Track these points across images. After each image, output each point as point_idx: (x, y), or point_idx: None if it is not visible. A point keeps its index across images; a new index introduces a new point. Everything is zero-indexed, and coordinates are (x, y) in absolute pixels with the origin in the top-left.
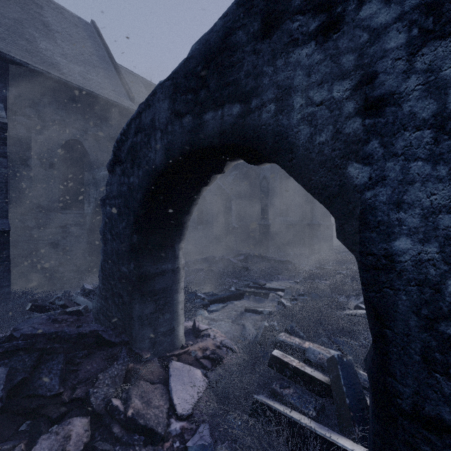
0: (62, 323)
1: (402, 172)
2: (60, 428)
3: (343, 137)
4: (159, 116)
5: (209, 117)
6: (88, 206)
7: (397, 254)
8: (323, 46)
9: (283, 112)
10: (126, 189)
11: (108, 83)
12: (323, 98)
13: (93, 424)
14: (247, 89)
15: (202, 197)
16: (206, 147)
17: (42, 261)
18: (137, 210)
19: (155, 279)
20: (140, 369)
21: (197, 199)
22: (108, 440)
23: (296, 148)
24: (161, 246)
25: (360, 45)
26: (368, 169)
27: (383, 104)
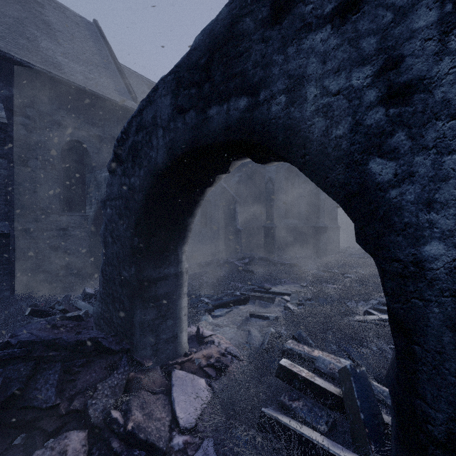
0: (61, 328)
1: (434, 167)
2: (56, 442)
3: (364, 130)
4: (161, 113)
5: (214, 112)
6: (90, 208)
7: (428, 260)
8: (340, 30)
9: (295, 104)
10: (127, 190)
11: (110, 83)
12: (340, 87)
13: (91, 438)
14: (255, 80)
15: (206, 199)
16: (210, 144)
17: (43, 264)
18: (138, 212)
19: (157, 284)
20: (141, 378)
21: (201, 200)
22: (106, 455)
23: (309, 143)
24: (164, 250)
25: (383, 26)
26: (393, 164)
27: (411, 91)
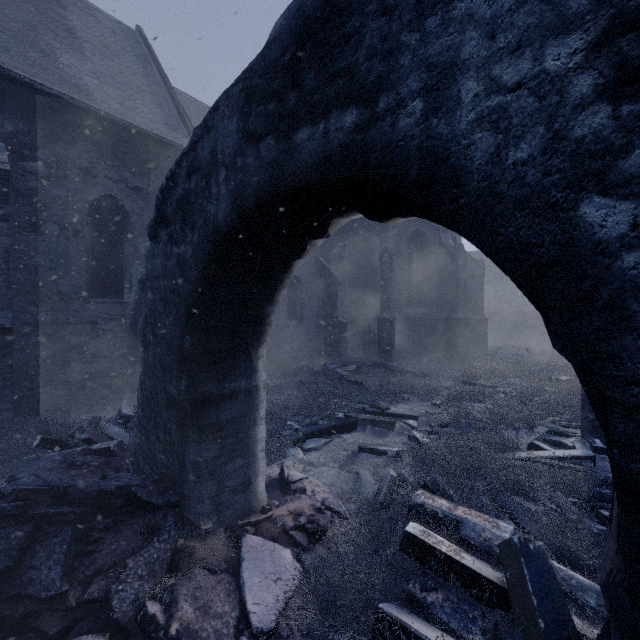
0: (82, 468)
1: None
2: None
3: (569, 147)
4: (223, 144)
5: (304, 136)
6: (129, 293)
7: None
8: None
9: (440, 112)
10: (174, 263)
11: (158, 114)
12: (522, 75)
13: None
14: (371, 79)
15: (295, 279)
16: (298, 189)
17: (63, 372)
18: (190, 296)
19: (220, 405)
20: (196, 548)
21: (286, 279)
22: None
23: (466, 176)
24: (230, 354)
25: None
26: (628, 207)
27: None
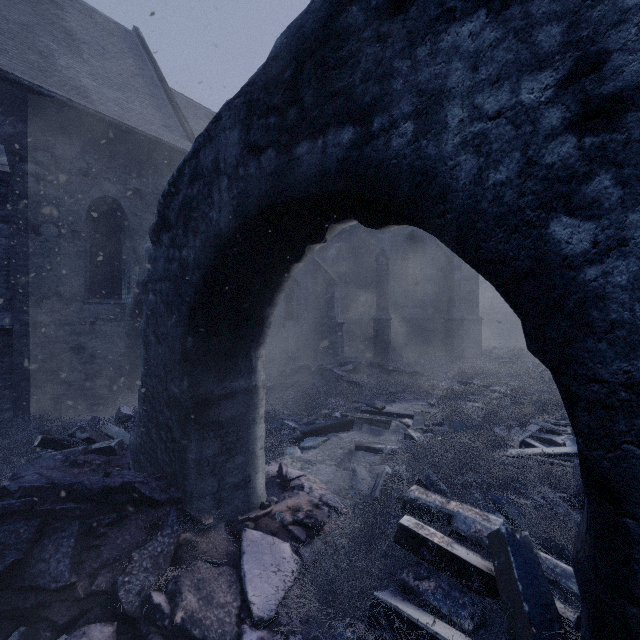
0: (84, 466)
1: None
2: None
3: (541, 172)
4: (225, 154)
5: (303, 150)
6: (127, 293)
7: None
8: (502, 16)
9: (429, 134)
10: (177, 267)
11: (156, 115)
12: (501, 105)
13: (122, 634)
14: (366, 100)
15: (292, 280)
16: (297, 199)
17: (61, 372)
18: (192, 299)
19: (221, 404)
20: (197, 542)
21: (285, 282)
22: None
23: (452, 194)
24: (230, 354)
25: (573, 6)
26: (590, 227)
27: (621, 108)
